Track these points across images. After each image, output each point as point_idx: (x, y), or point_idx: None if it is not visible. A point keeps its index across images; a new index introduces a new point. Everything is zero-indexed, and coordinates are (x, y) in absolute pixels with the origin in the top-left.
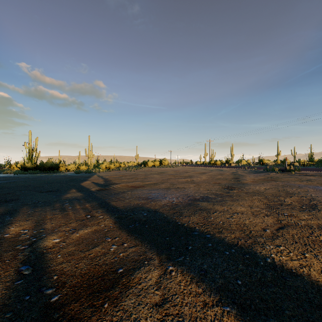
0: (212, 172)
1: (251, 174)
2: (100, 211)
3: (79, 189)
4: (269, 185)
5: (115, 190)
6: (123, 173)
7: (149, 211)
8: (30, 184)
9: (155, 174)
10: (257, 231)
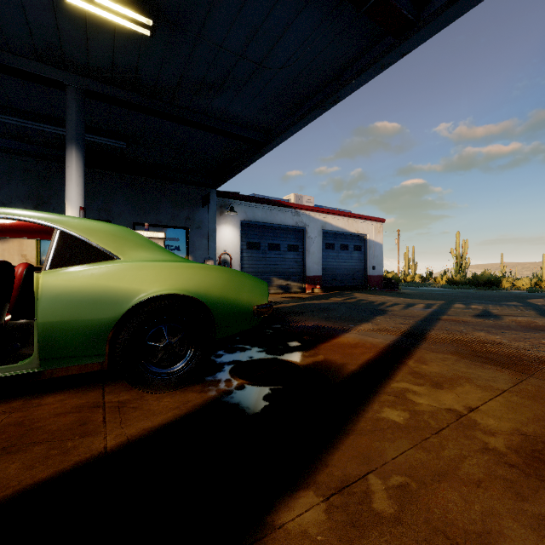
0: None
1: None
2: (530, 310)
3: (521, 303)
4: None
5: None
6: None
7: None
8: (468, 296)
9: None
10: None
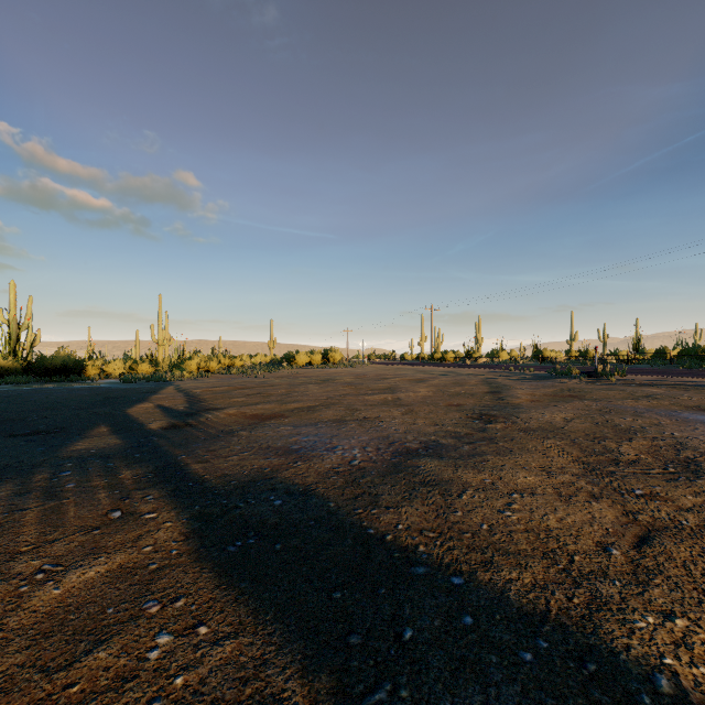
0: (440, 378)
1: (525, 383)
2: (155, 494)
3: (119, 425)
4: (570, 409)
5: (210, 427)
6: (238, 382)
7: (290, 492)
8: None
9: (312, 383)
10: (587, 554)
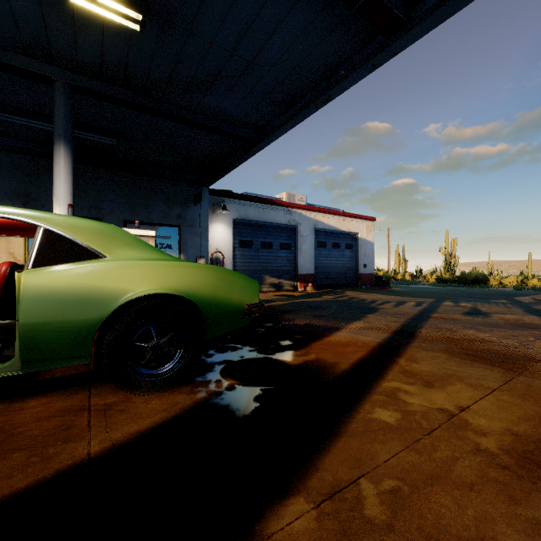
0: None
1: None
2: (517, 307)
3: (509, 300)
4: None
5: None
6: None
7: None
8: (457, 293)
9: None
10: None
